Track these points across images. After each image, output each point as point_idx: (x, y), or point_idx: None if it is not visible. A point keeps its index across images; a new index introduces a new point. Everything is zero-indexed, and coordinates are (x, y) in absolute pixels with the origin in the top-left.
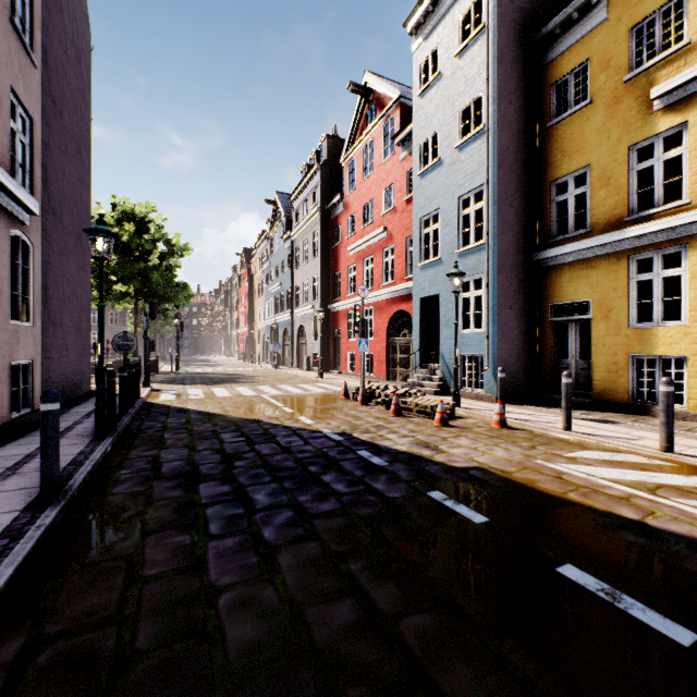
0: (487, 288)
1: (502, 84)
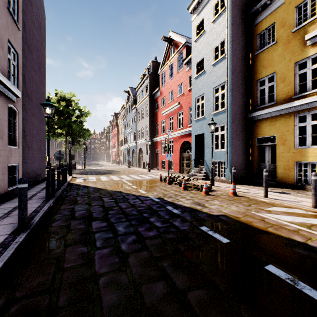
0: (226, 130)
1: (234, 35)
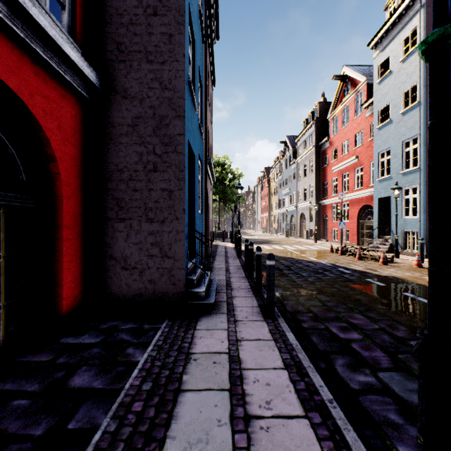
0: (419, 193)
1: None
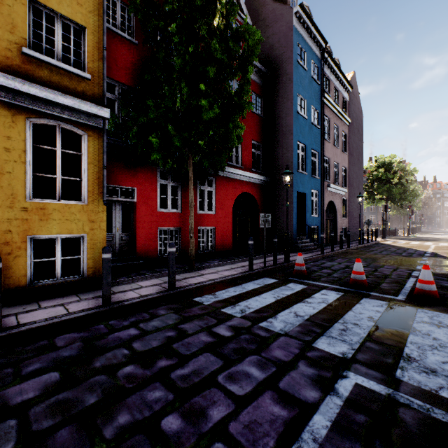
0: None
1: None
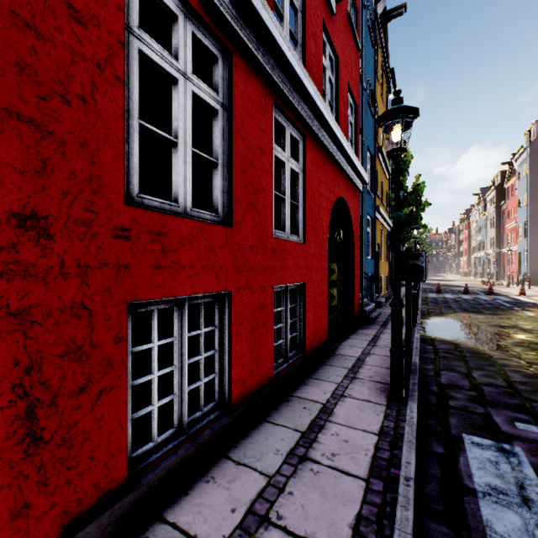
0: (526, 252)
1: (532, 192)
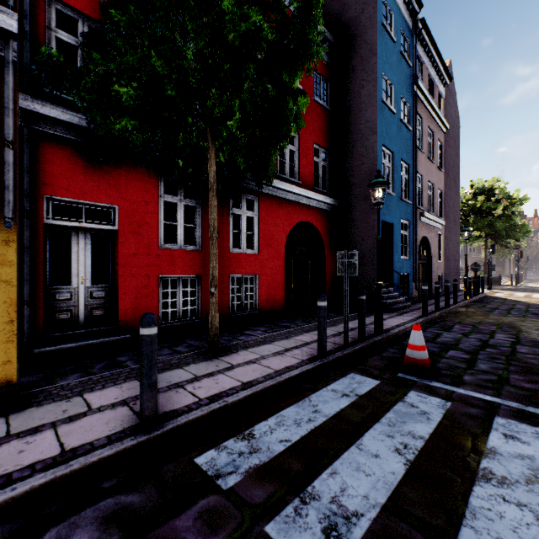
0: None
1: None
